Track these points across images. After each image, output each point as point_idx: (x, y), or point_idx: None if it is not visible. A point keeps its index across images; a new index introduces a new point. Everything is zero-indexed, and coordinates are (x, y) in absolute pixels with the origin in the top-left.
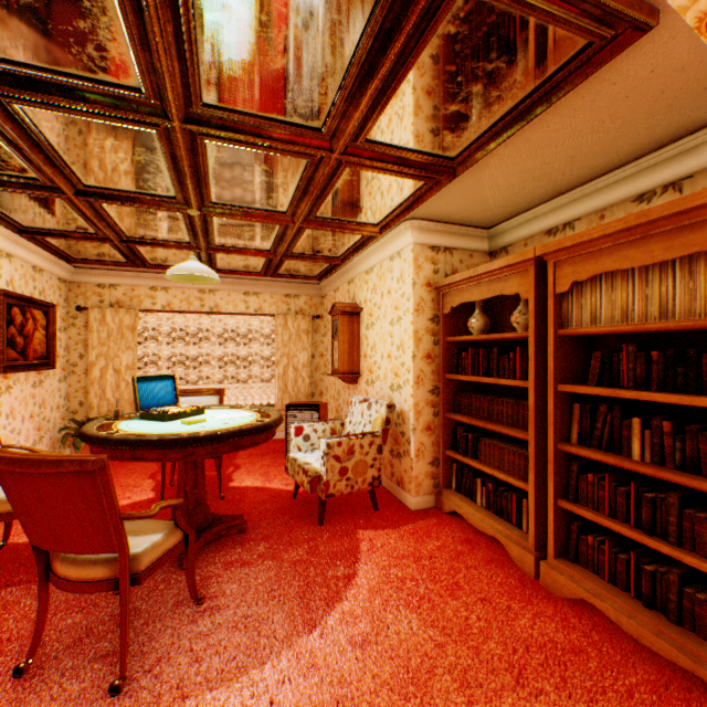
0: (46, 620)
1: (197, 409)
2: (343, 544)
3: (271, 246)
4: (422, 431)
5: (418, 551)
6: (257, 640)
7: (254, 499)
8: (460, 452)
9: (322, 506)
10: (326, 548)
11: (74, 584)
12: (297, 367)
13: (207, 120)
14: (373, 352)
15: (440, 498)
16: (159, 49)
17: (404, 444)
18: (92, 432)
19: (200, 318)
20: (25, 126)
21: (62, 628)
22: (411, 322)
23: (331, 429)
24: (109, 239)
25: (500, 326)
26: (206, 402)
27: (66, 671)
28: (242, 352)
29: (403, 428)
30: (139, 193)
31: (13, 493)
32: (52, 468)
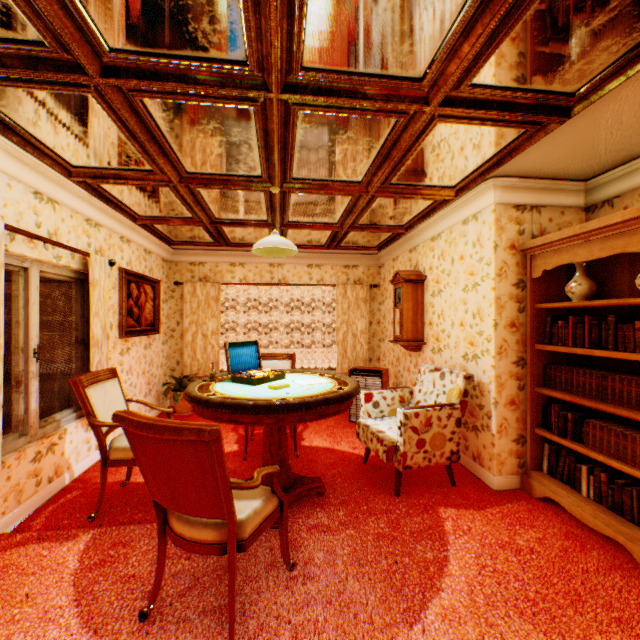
0: (164, 570)
1: (278, 374)
2: (424, 521)
3: (338, 219)
4: (505, 405)
5: (513, 542)
6: (354, 624)
7: (326, 461)
8: (554, 432)
9: (397, 477)
10: (407, 523)
11: (188, 543)
12: (355, 333)
13: (303, 87)
14: (441, 320)
15: (527, 481)
16: (270, 5)
17: (482, 418)
18: (195, 393)
19: (270, 289)
20: (146, 119)
21: (174, 572)
22: (492, 287)
23: (400, 397)
24: (202, 222)
25: (610, 290)
26: (279, 366)
27: (180, 622)
28: (305, 320)
29: (481, 400)
30: (230, 176)
31: (139, 452)
32: (173, 435)
